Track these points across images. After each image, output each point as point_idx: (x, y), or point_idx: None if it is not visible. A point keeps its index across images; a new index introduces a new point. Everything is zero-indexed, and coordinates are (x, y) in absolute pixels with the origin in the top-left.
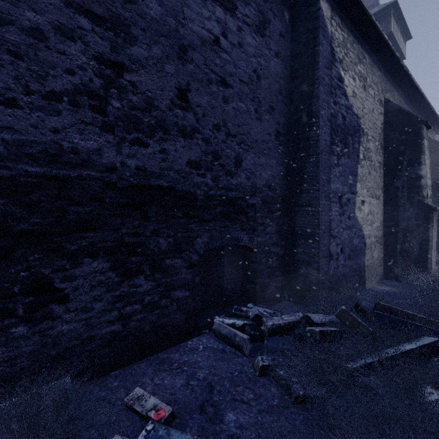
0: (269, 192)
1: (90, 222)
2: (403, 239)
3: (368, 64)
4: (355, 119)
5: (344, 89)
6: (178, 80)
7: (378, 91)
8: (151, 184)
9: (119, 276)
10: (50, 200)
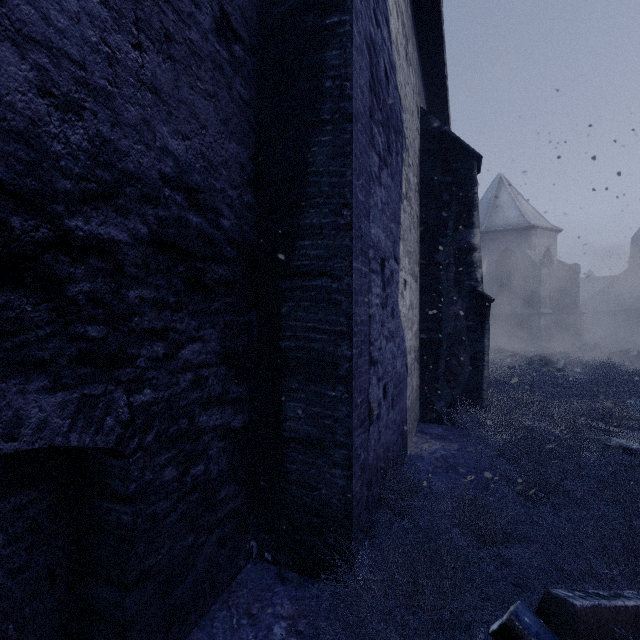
0: (194, 214)
1: None
2: (449, 351)
3: (409, 19)
4: (398, 104)
5: (387, 11)
6: None
7: (417, 88)
8: None
9: None
10: None
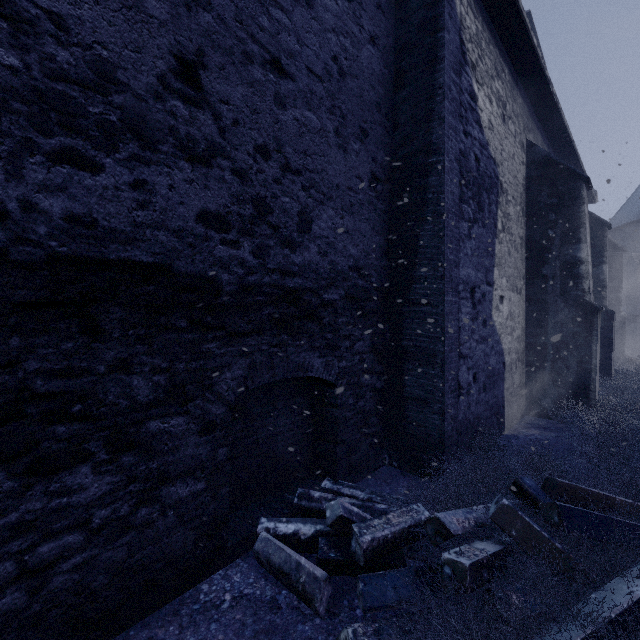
0: (360, 280)
1: None
2: (555, 354)
3: (508, 83)
4: (492, 166)
5: (478, 114)
6: (178, 38)
7: (520, 128)
8: (110, 256)
9: (18, 475)
10: None
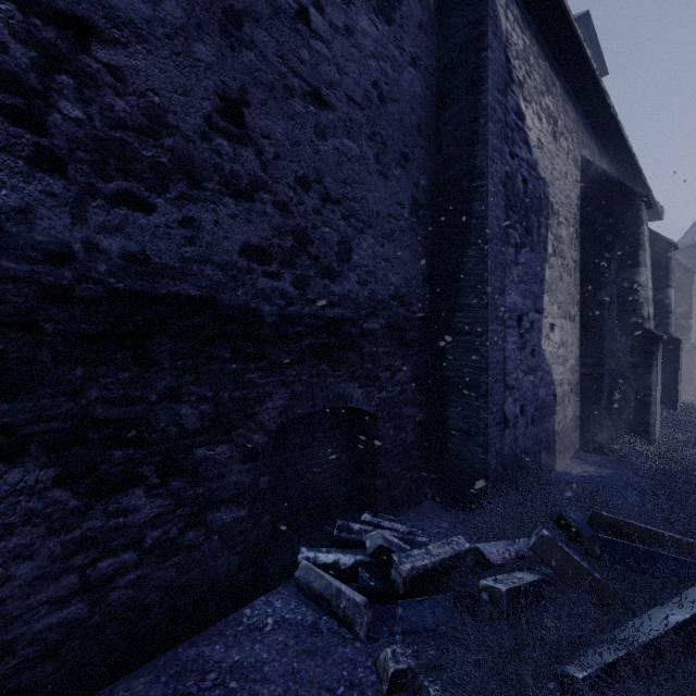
0: (401, 309)
1: (1, 379)
2: (611, 386)
3: (560, 98)
4: (541, 187)
5: (526, 133)
6: (223, 79)
7: (574, 144)
8: (161, 291)
9: (81, 494)
10: None
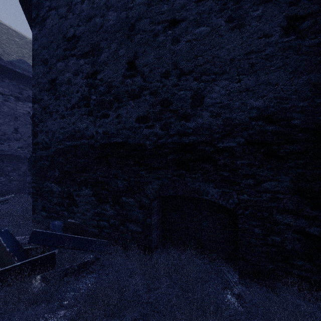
0: None
1: None
2: None
3: None
4: None
5: None
6: (14, 126)
7: None
8: (5, 153)
9: None
10: None
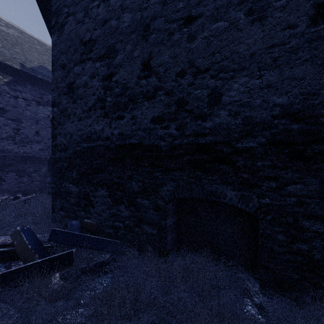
0: None
1: (11, 165)
2: None
3: None
4: None
5: None
6: (36, 129)
7: None
8: (28, 155)
9: (18, 177)
10: (2, 160)
